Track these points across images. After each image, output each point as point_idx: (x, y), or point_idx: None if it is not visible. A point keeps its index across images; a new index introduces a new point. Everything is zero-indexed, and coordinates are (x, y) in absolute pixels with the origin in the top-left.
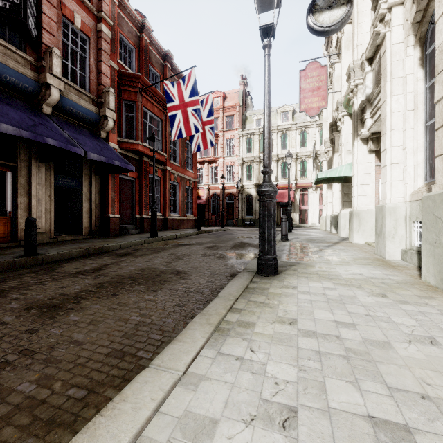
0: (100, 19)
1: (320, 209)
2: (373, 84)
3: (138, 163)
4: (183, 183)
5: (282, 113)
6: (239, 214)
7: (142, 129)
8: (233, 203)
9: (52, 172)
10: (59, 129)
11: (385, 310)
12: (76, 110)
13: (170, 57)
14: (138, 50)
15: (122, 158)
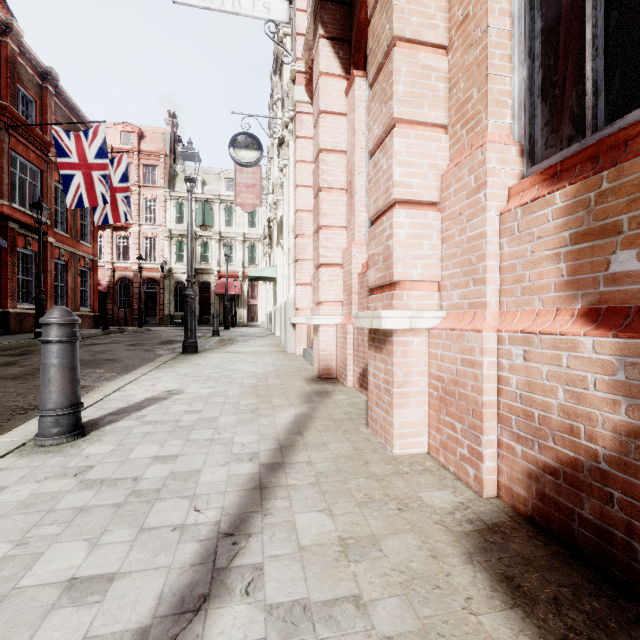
0: None
1: None
2: None
3: None
4: (75, 261)
5: (227, 179)
6: (166, 309)
7: (9, 183)
8: (156, 292)
9: None
10: None
11: (248, 358)
12: None
13: (54, 77)
14: None
15: None
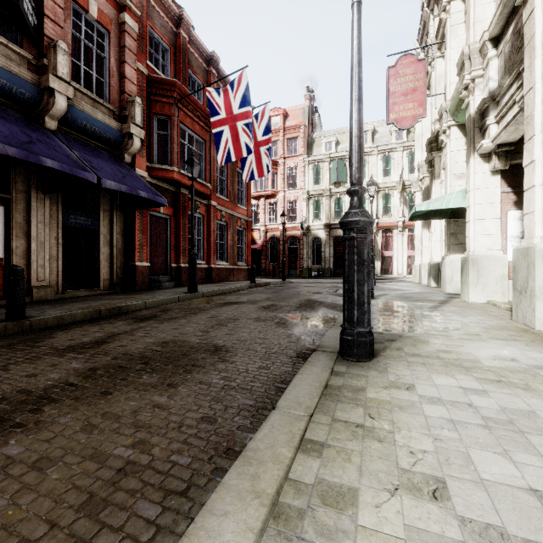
0: (124, 8)
1: (408, 255)
2: (500, 74)
3: (174, 196)
4: (233, 222)
5: None
6: (304, 263)
7: (178, 152)
8: (296, 248)
9: (60, 207)
10: (66, 148)
11: None
12: (91, 125)
13: (216, 60)
14: (174, 51)
15: (152, 188)
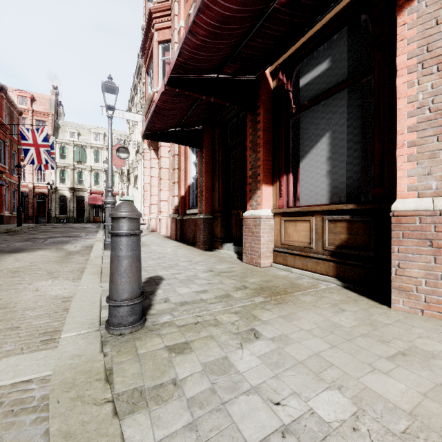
0: None
1: None
2: None
3: None
4: (11, 186)
5: (95, 133)
6: (53, 213)
7: None
8: (45, 202)
9: None
10: None
11: None
12: None
13: (6, 89)
14: None
15: None
